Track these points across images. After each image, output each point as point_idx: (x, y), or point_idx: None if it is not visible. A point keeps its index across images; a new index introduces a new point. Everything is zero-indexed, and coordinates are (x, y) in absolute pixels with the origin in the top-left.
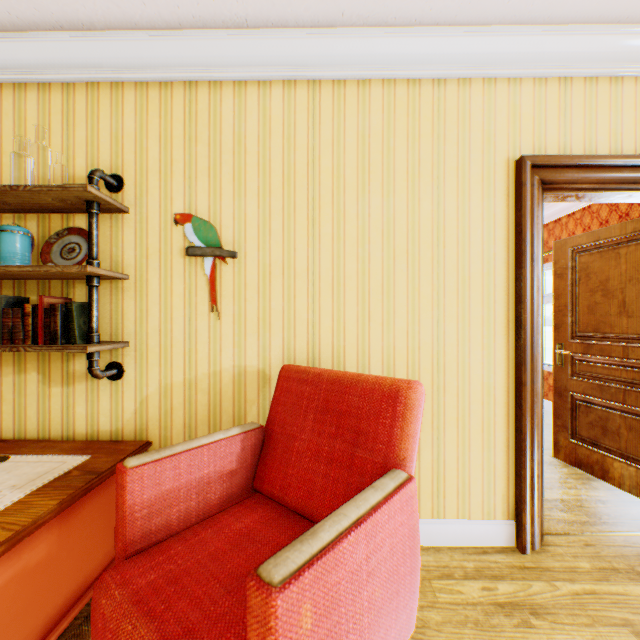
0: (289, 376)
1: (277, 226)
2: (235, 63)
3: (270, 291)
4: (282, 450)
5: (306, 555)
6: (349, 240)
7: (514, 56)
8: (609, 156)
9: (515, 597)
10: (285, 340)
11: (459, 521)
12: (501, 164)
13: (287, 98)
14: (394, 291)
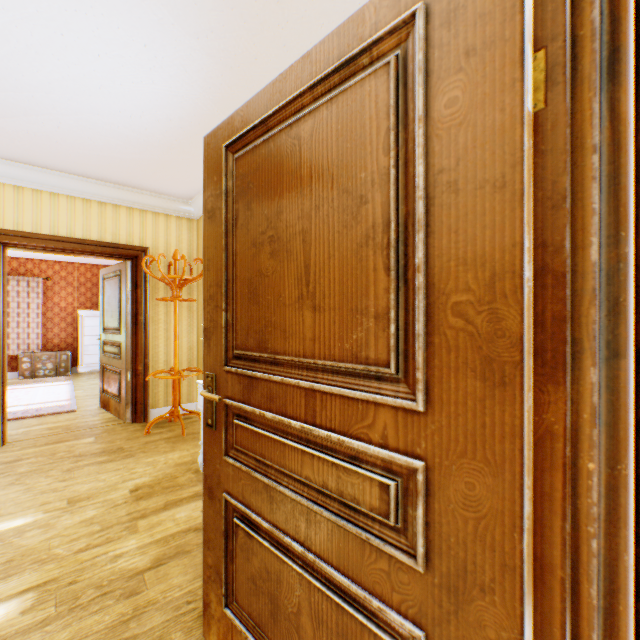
0: None
1: None
2: None
3: None
4: None
5: None
6: None
7: None
8: (44, 234)
9: None
10: None
11: None
12: None
13: None
14: None
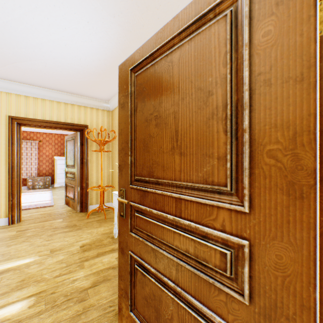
0: None
1: None
2: None
3: None
4: None
5: None
6: None
7: (7, 87)
8: (38, 119)
9: None
10: None
11: None
12: (4, 116)
13: None
14: None
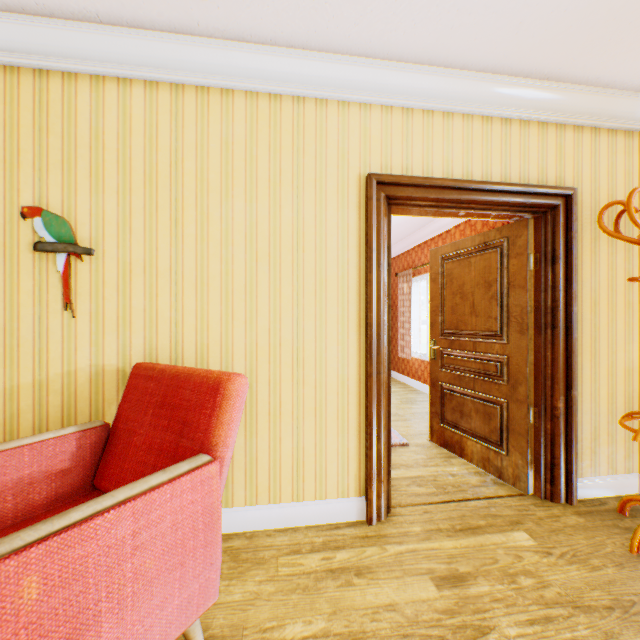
0: (139, 373)
1: (139, 225)
2: (91, 57)
3: (131, 289)
4: (123, 446)
5: (42, 533)
6: (213, 242)
7: (363, 84)
8: (440, 179)
9: (348, 562)
10: (147, 338)
11: (317, 502)
12: (354, 179)
13: (149, 98)
14: (257, 291)
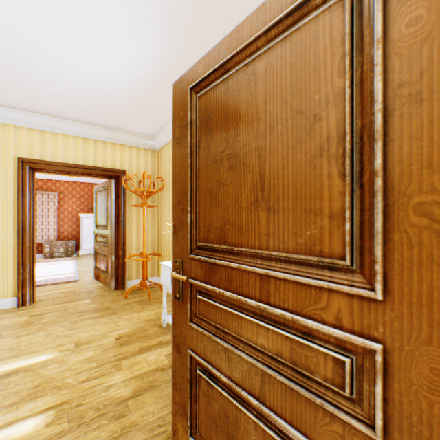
0: None
1: None
2: None
3: None
4: None
5: None
6: None
7: (16, 118)
8: (59, 162)
9: None
10: None
11: None
12: (12, 158)
13: None
14: None
